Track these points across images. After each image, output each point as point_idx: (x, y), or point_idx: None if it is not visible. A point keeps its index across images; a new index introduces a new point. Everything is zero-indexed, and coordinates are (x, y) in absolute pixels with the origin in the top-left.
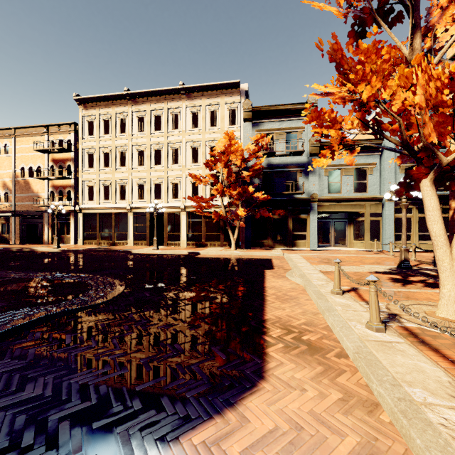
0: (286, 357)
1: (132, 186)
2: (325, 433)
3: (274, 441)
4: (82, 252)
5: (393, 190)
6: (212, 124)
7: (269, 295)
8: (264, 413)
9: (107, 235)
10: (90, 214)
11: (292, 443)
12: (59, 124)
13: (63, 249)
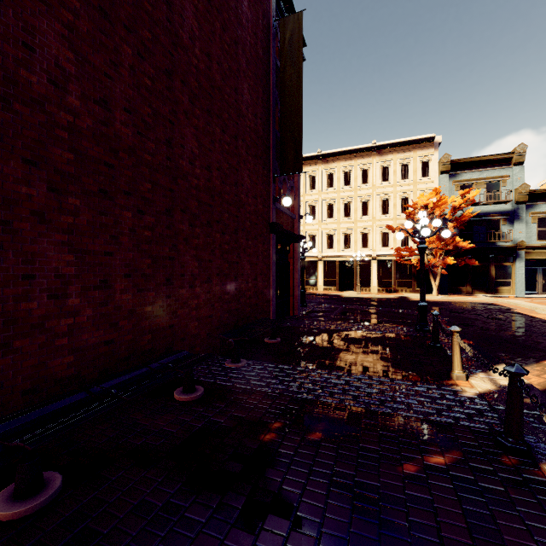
0: None
1: (322, 237)
2: None
3: None
4: None
5: None
6: (403, 176)
7: None
8: None
9: None
10: None
11: None
12: None
13: None
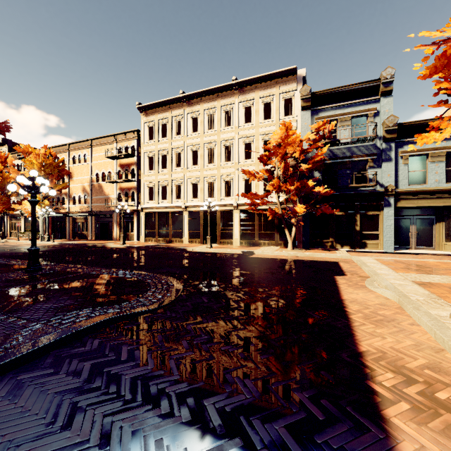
0: (425, 433)
1: (187, 186)
2: None
3: None
4: (143, 248)
5: None
6: (265, 116)
7: (353, 312)
8: None
9: (165, 233)
10: (150, 213)
11: None
12: (125, 132)
13: (128, 246)
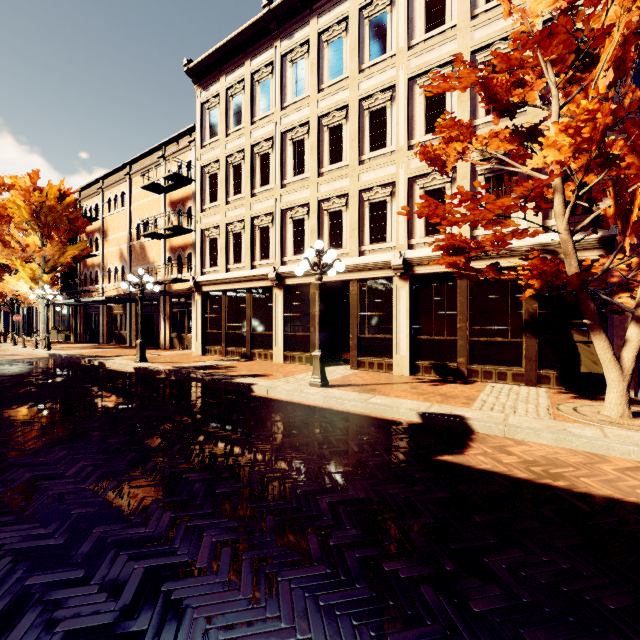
0: None
1: (281, 226)
2: None
3: None
4: (163, 376)
5: None
6: None
7: None
8: None
9: (239, 337)
10: (213, 293)
11: None
12: (175, 136)
13: (138, 368)
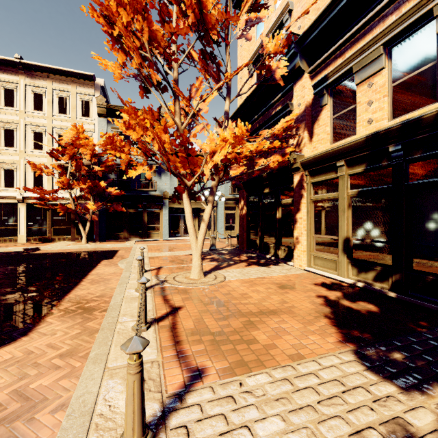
0: (59, 319)
1: None
2: (49, 351)
3: (4, 364)
4: None
5: (224, 193)
6: (61, 110)
7: (86, 280)
8: (9, 353)
9: None
10: None
11: (19, 361)
12: None
13: None
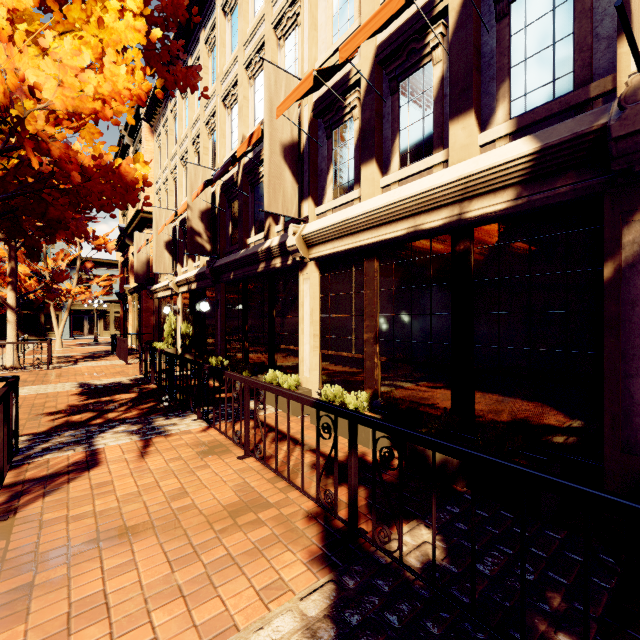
0: None
1: None
2: None
3: None
4: None
5: None
6: None
7: None
8: None
9: None
10: None
11: None
12: None
13: None
